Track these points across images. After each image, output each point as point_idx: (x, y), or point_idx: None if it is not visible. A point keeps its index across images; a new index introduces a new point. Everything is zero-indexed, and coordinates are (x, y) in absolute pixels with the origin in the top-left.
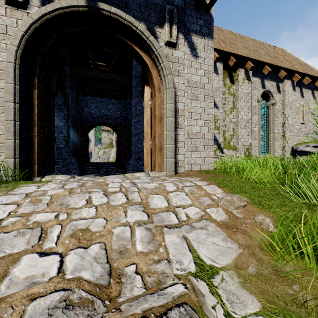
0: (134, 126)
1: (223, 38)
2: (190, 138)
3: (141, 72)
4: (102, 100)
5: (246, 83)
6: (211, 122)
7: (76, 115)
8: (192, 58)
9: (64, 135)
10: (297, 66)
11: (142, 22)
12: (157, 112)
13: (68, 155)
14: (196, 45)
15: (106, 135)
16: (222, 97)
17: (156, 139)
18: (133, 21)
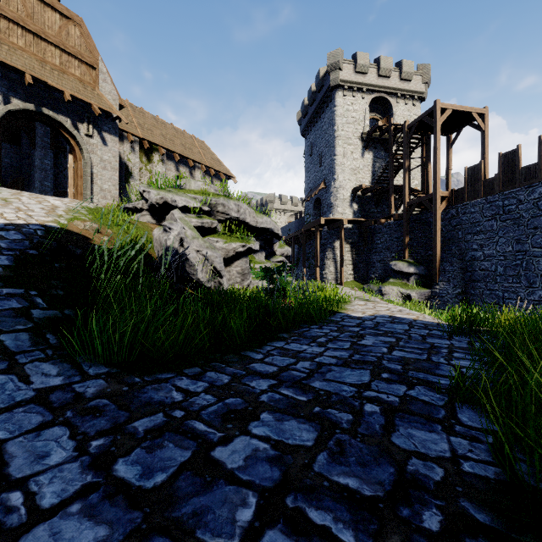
0: (40, 182)
1: (142, 122)
2: (102, 191)
3: None
4: None
5: (161, 165)
6: (117, 185)
7: None
8: (103, 146)
9: None
10: (208, 160)
11: (69, 119)
12: (79, 172)
13: None
14: (106, 139)
15: None
16: (139, 172)
17: (78, 188)
18: (64, 121)
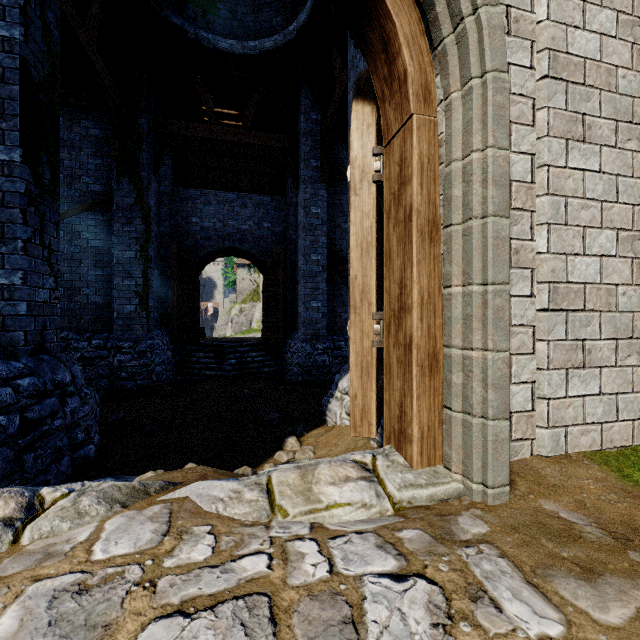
0: (304, 257)
1: None
2: (558, 312)
3: (322, 122)
4: (229, 197)
5: None
6: None
7: (171, 232)
8: None
9: (137, 283)
10: None
11: None
12: (416, 194)
13: (145, 329)
14: None
15: (244, 276)
16: None
17: (410, 321)
18: None
